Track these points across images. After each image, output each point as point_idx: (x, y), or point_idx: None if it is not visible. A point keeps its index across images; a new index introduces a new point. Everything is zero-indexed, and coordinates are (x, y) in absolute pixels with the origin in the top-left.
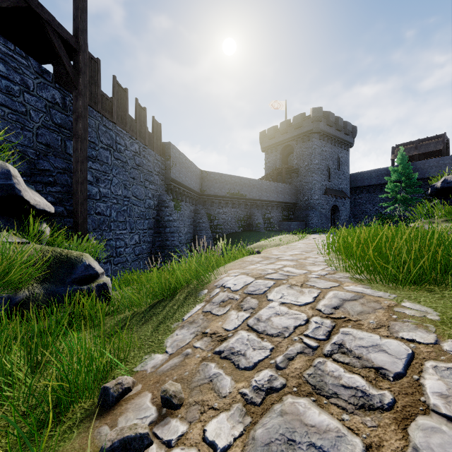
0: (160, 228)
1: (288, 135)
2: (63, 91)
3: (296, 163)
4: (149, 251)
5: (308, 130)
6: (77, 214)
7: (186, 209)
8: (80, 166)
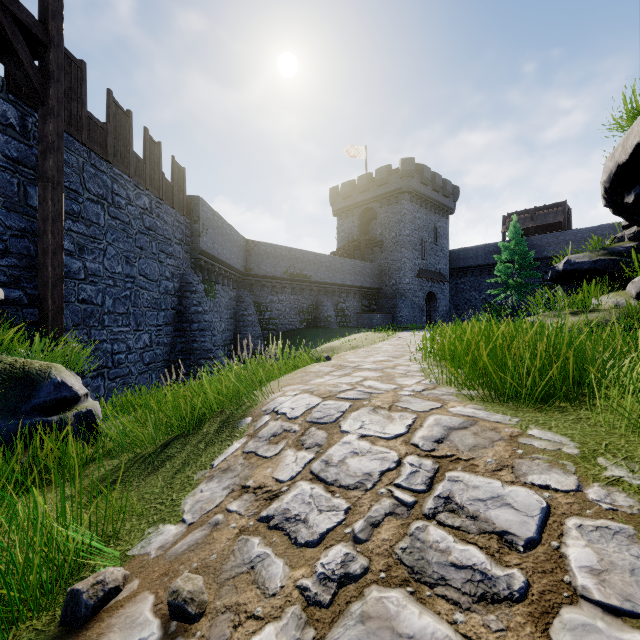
0: (184, 323)
1: (369, 194)
2: (21, 107)
3: (381, 233)
4: (166, 358)
5: (396, 188)
6: (45, 301)
7: (223, 295)
8: (51, 226)
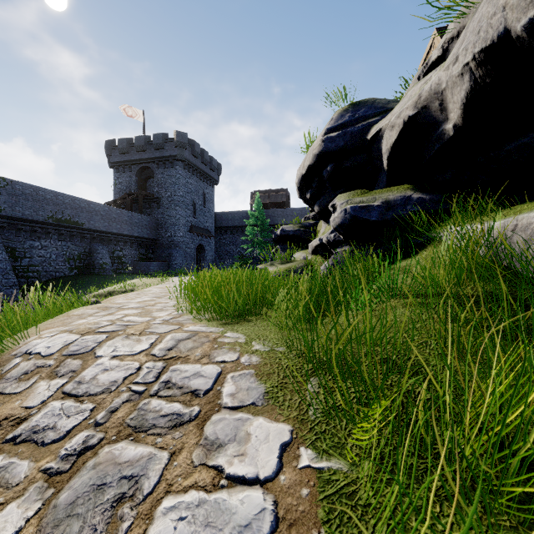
0: None
1: (147, 154)
2: None
3: (158, 191)
4: None
5: (171, 155)
6: None
7: None
8: None
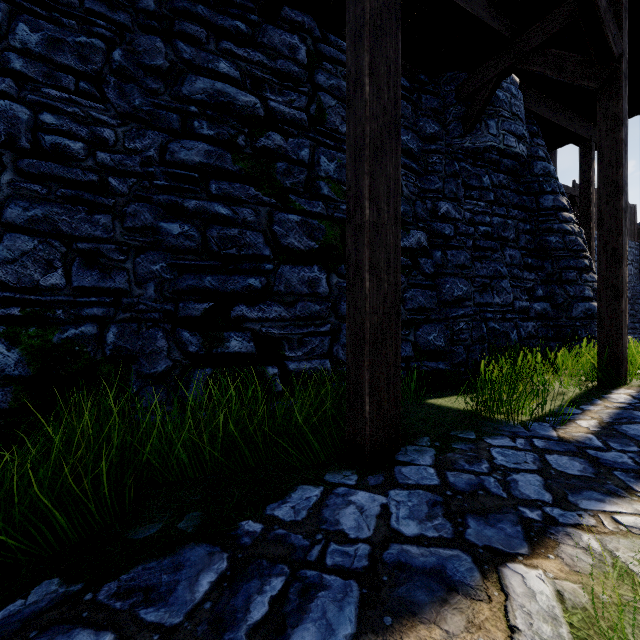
0: (635, 324)
1: None
2: None
3: None
4: None
5: None
6: None
7: None
8: None
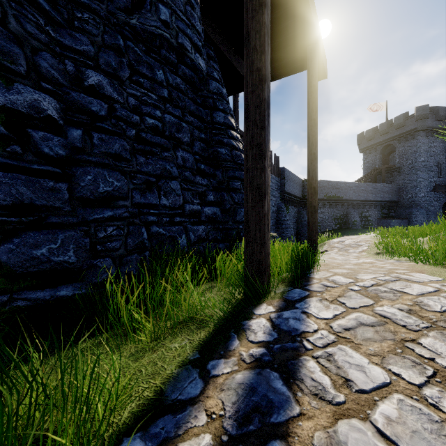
0: (279, 225)
1: (389, 135)
2: None
3: (398, 162)
4: None
5: (411, 129)
6: None
7: (292, 211)
8: None
